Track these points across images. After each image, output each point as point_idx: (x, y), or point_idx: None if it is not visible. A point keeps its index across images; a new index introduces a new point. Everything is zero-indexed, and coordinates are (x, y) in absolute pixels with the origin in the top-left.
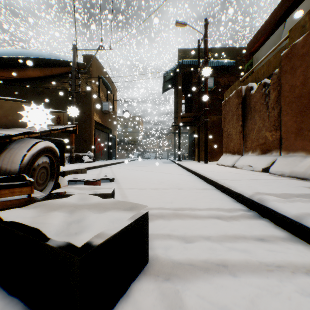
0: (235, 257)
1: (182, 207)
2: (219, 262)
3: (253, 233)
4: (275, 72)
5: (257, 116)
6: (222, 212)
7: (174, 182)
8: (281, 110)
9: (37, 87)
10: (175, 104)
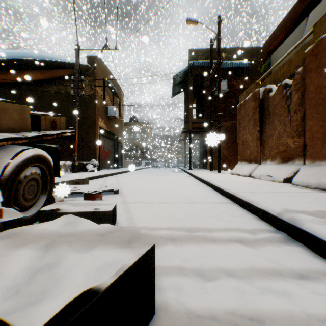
0: (272, 306)
1: (196, 227)
2: (251, 314)
3: (288, 266)
4: (298, 71)
5: (277, 121)
6: (244, 234)
7: (185, 194)
8: (305, 113)
9: (37, 90)
10: (186, 109)
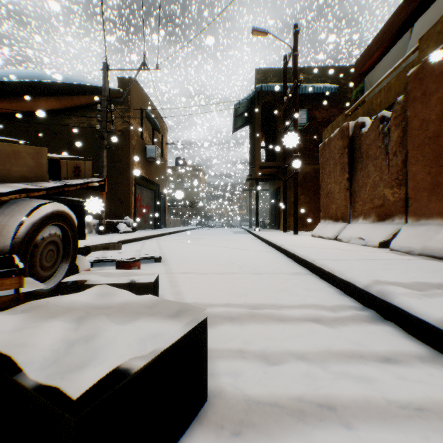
0: (347, 391)
1: (262, 303)
2: (321, 400)
3: (372, 348)
4: (399, 100)
5: (371, 165)
6: (322, 311)
7: (249, 262)
8: (408, 156)
9: (51, 124)
10: (251, 148)
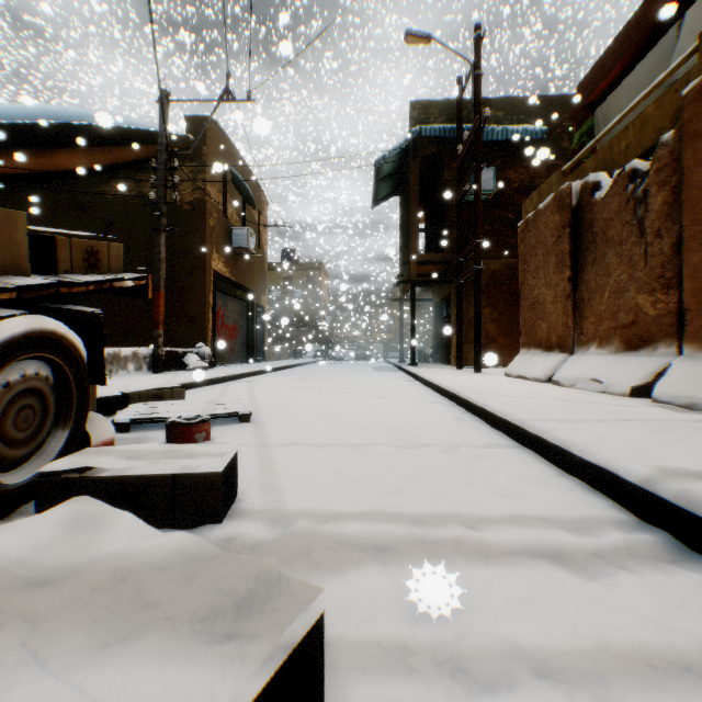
0: None
1: (437, 512)
2: None
3: (701, 639)
4: (665, 140)
5: (612, 255)
6: (560, 533)
7: (404, 424)
8: (683, 236)
9: (74, 191)
10: (403, 232)
